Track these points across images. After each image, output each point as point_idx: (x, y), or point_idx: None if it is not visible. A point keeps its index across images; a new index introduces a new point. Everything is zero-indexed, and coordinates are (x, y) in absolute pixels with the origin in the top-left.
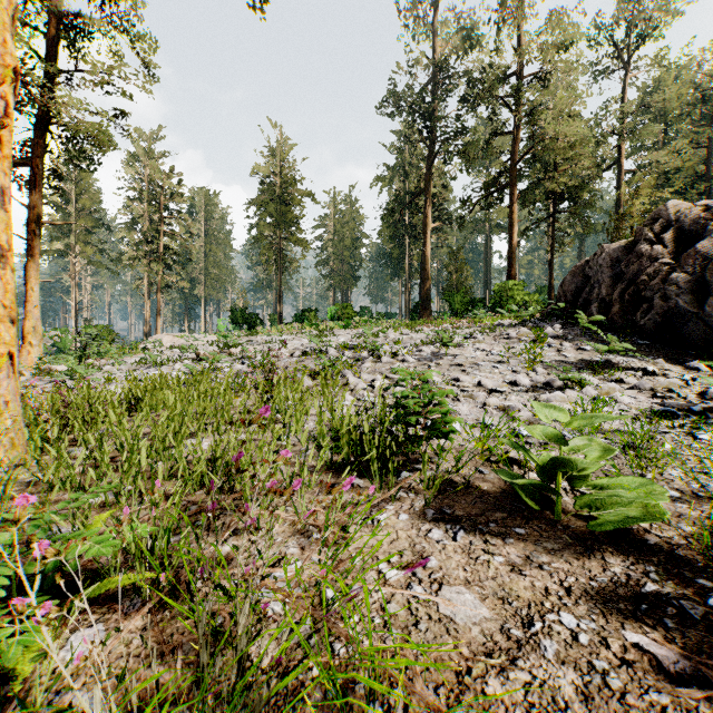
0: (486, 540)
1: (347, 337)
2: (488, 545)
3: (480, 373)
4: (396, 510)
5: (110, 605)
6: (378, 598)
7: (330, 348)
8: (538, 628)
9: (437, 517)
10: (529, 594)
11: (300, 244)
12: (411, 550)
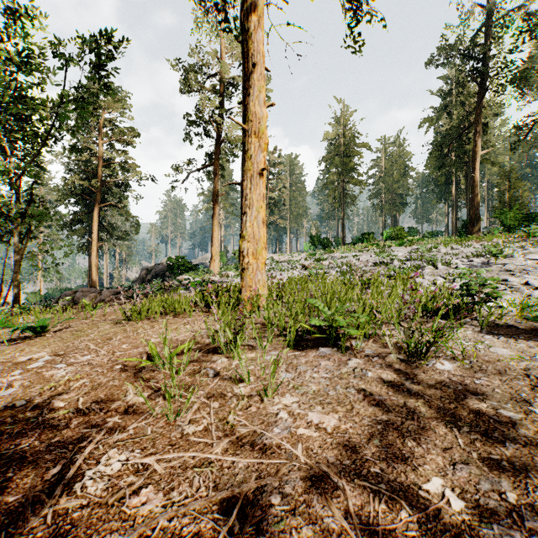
0: (515, 340)
1: (403, 252)
2: (516, 341)
3: (527, 276)
4: (464, 330)
5: (356, 339)
6: (461, 346)
7: (394, 260)
8: (536, 357)
9: (488, 333)
10: (535, 352)
11: (358, 184)
12: (475, 339)
